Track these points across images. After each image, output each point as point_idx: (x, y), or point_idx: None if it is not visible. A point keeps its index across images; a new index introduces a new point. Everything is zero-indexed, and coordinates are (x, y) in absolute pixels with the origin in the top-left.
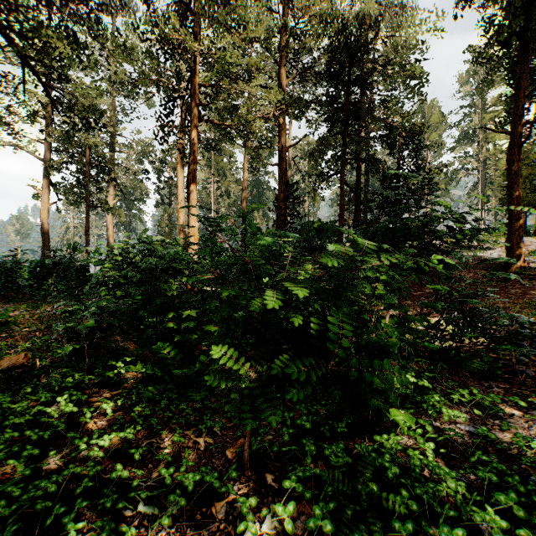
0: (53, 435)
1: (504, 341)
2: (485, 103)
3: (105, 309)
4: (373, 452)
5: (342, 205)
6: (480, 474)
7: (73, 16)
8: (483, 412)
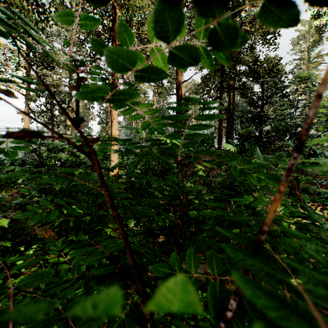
0: None
1: None
2: (310, 57)
3: None
4: None
5: (221, 120)
6: None
7: None
8: None
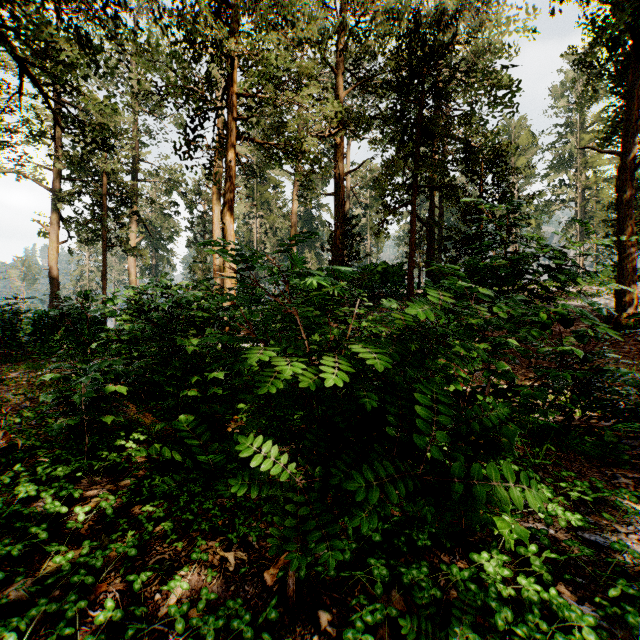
0: (31, 546)
1: (630, 415)
2: (584, 121)
3: (111, 373)
4: (471, 583)
5: (413, 243)
6: (629, 619)
7: (84, 13)
8: (610, 513)
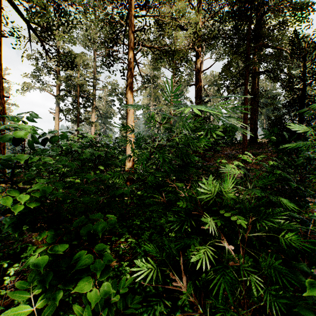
0: None
1: None
2: None
3: None
4: None
5: (246, 109)
6: None
7: None
8: None
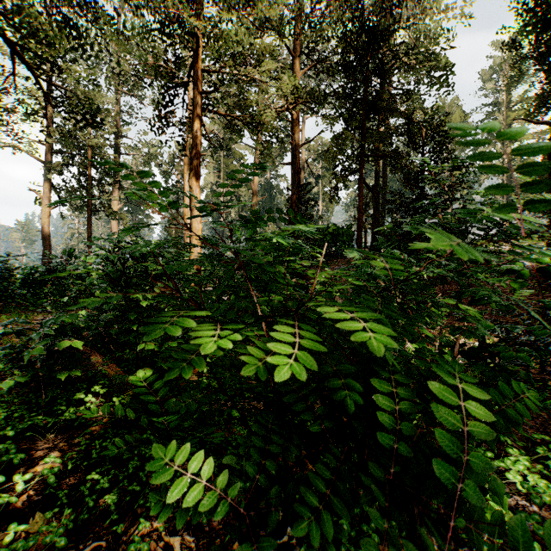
0: None
1: None
2: (510, 100)
3: (67, 328)
4: None
5: (361, 207)
6: None
7: (68, 2)
8: None
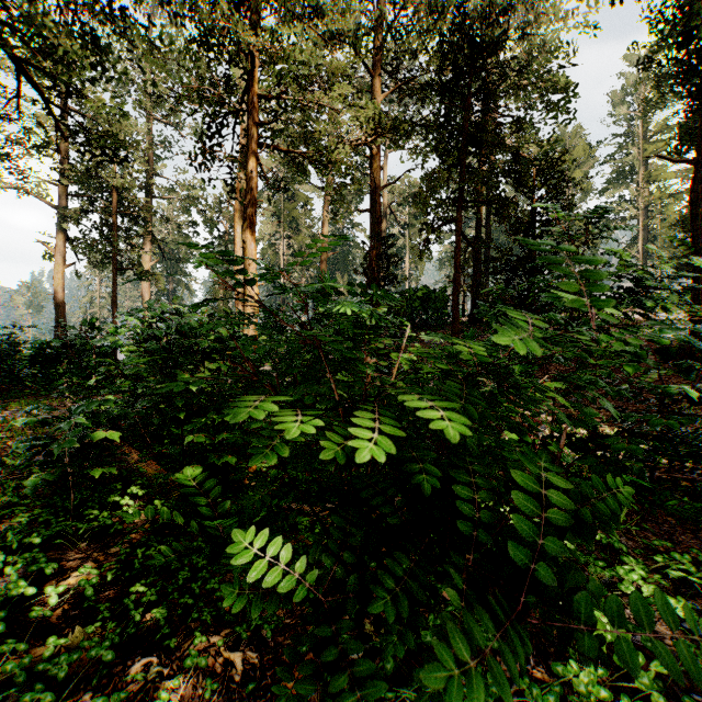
0: None
1: None
2: (647, 130)
3: (101, 416)
4: None
5: (458, 265)
6: None
7: (89, 8)
8: None
